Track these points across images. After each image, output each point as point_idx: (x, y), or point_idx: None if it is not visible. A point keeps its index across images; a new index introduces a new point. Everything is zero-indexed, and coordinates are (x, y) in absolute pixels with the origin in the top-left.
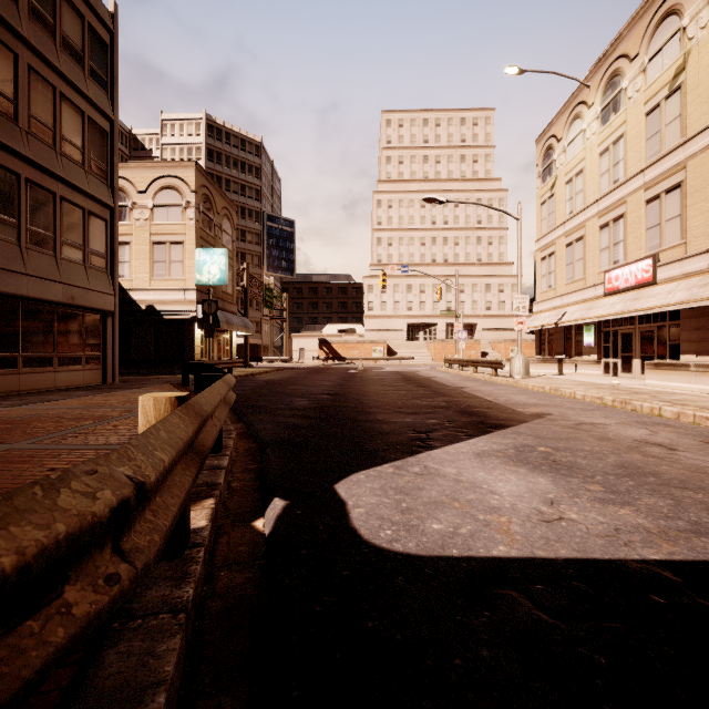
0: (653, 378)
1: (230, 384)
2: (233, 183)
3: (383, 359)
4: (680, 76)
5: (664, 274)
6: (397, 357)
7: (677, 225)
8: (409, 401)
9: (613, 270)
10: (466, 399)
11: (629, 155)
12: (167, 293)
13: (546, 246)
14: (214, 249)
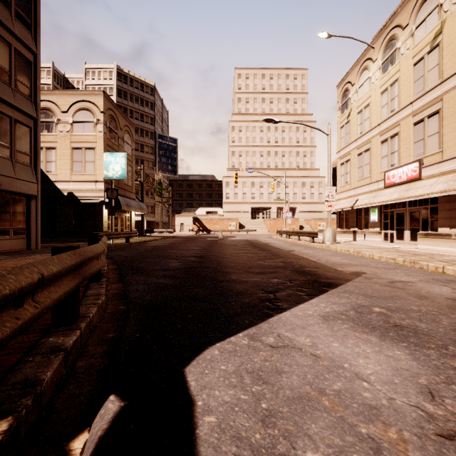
0: (423, 244)
1: (87, 255)
2: (135, 112)
3: (236, 231)
4: (438, 38)
5: (427, 172)
6: (245, 229)
7: (436, 139)
8: (255, 262)
9: (390, 171)
10: (297, 260)
11: (402, 93)
12: (83, 183)
13: (344, 155)
14: (117, 153)
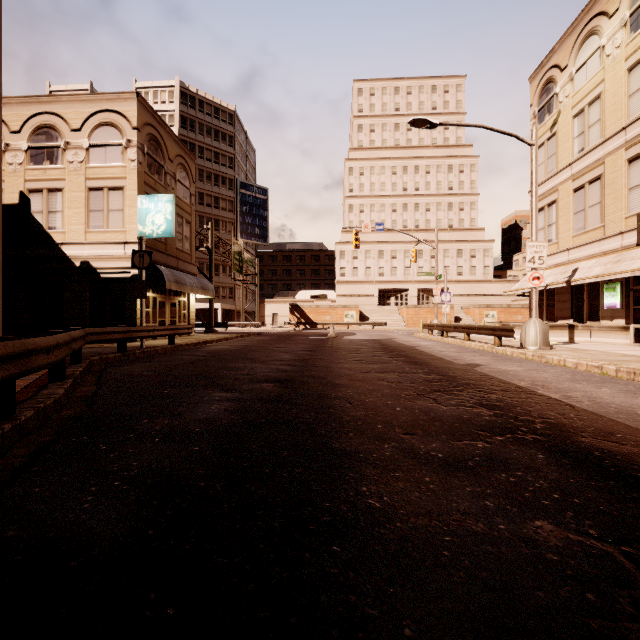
0: None
1: None
2: (206, 150)
3: (355, 324)
4: None
5: None
6: (369, 322)
7: None
8: (415, 404)
9: None
10: (515, 396)
11: None
12: (105, 247)
13: (544, 195)
14: (158, 196)
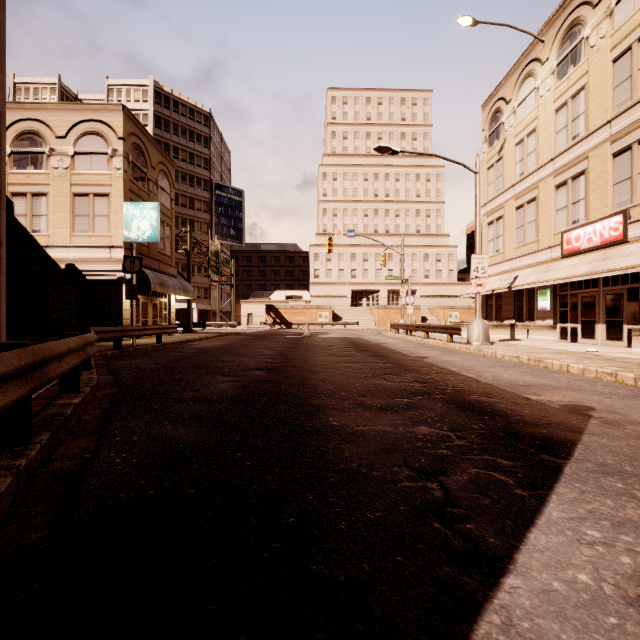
0: None
1: None
2: (181, 151)
3: (329, 324)
4: None
5: (637, 231)
6: (342, 322)
7: None
8: (370, 381)
9: (572, 230)
10: (443, 376)
11: (592, 107)
12: (90, 250)
13: (494, 210)
14: (144, 203)
